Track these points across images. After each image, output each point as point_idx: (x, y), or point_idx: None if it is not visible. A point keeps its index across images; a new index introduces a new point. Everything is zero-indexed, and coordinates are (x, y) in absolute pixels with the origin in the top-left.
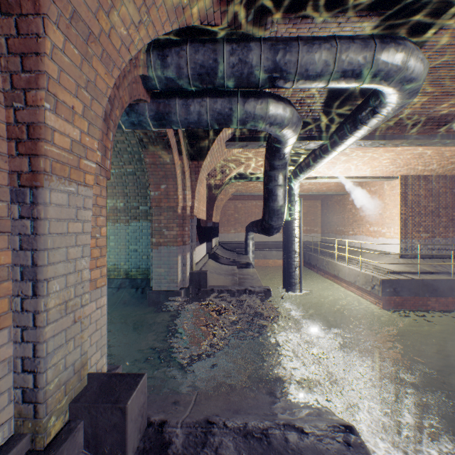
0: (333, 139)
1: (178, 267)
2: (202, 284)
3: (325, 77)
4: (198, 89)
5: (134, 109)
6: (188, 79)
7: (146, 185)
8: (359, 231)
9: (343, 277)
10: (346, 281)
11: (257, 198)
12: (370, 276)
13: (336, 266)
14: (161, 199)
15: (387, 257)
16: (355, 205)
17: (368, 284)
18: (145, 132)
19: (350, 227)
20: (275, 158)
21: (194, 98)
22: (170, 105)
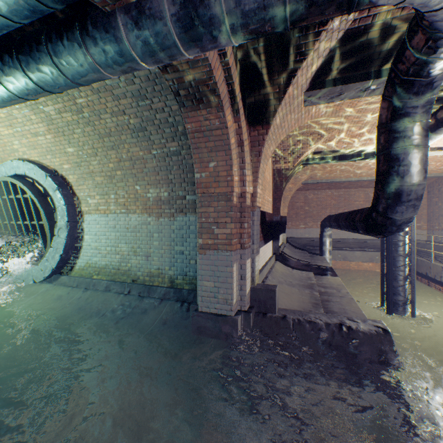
0: None
1: (232, 282)
2: (269, 306)
3: None
4: None
5: (145, 11)
6: None
7: (193, 168)
8: None
9: None
10: None
11: (333, 187)
12: None
13: None
14: (209, 183)
15: None
16: None
17: None
18: (180, 77)
19: None
20: (409, 94)
21: None
22: None
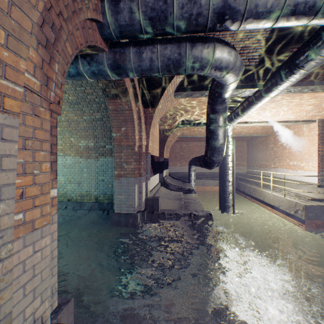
0: (267, 86)
1: (135, 195)
2: (155, 208)
3: (275, 12)
4: (150, 35)
5: (94, 59)
6: (140, 25)
7: (111, 129)
8: (280, 165)
9: (267, 202)
10: (271, 205)
11: (197, 140)
12: (293, 202)
13: (262, 193)
14: (122, 139)
15: (306, 186)
16: (277, 144)
17: (291, 209)
18: (107, 83)
19: (272, 161)
20: (216, 103)
21: (146, 46)
22: (125, 53)
